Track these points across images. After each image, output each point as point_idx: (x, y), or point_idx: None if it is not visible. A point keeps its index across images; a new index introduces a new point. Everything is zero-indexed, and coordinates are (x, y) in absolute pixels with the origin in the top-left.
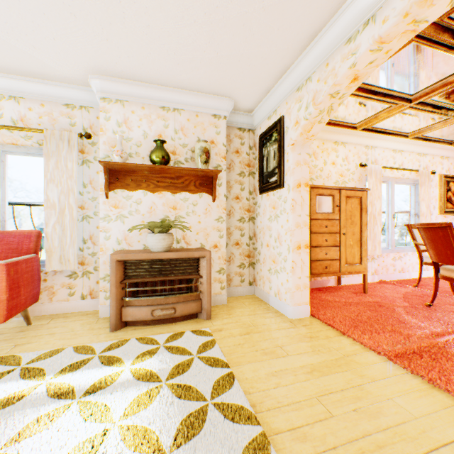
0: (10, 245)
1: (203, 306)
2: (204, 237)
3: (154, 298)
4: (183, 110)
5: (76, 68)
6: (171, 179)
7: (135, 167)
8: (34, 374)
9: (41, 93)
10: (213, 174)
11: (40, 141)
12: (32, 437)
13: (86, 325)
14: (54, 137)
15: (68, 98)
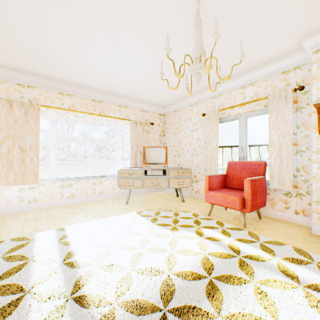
0: (249, 170)
1: None
2: None
3: None
4: None
5: (291, 42)
6: None
7: None
8: (267, 250)
9: (265, 74)
10: None
11: (264, 104)
12: (272, 288)
13: (300, 235)
14: (274, 98)
15: (283, 67)
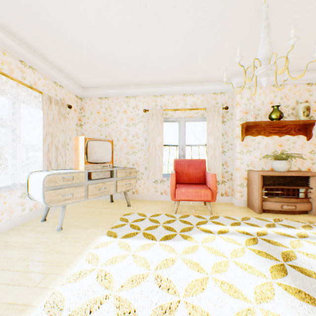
0: (195, 166)
1: (313, 207)
2: (300, 164)
3: (282, 198)
4: (285, 84)
5: (229, 74)
6: (278, 128)
7: (263, 123)
8: (251, 225)
9: (203, 90)
10: (309, 123)
11: (201, 114)
12: (300, 248)
13: (237, 209)
14: (211, 111)
15: (215, 89)
